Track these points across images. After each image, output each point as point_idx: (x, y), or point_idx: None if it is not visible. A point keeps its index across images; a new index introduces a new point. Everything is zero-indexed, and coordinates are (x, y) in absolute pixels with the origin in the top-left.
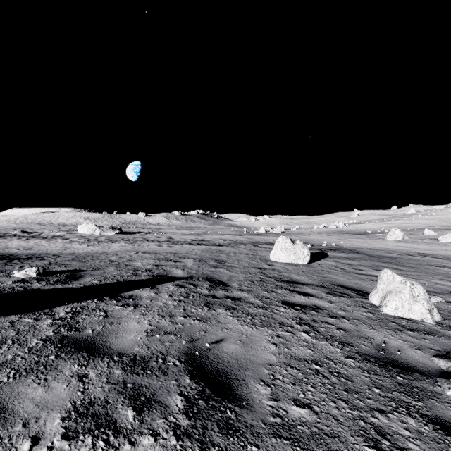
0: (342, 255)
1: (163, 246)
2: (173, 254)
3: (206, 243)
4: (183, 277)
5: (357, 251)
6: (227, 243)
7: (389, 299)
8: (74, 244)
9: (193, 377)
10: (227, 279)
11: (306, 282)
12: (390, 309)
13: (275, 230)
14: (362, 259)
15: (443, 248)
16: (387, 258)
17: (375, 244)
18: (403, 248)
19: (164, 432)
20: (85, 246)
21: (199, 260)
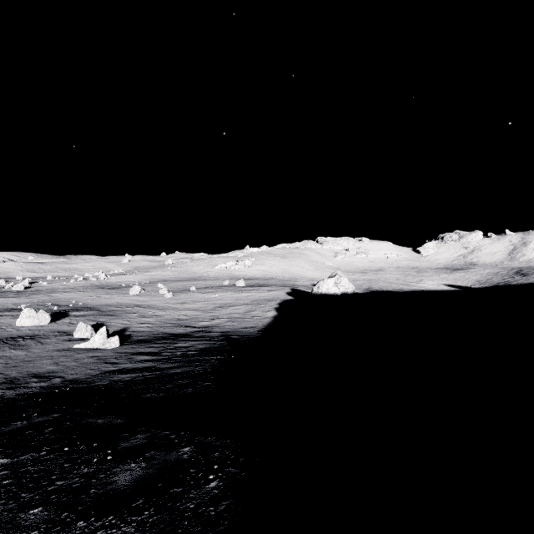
0: (80, 313)
1: None
2: None
3: None
4: None
5: (95, 308)
6: None
7: (77, 333)
8: None
9: (1, 359)
10: None
11: (44, 334)
12: (77, 336)
13: (14, 286)
14: (92, 315)
15: (155, 299)
16: (111, 311)
17: (115, 300)
18: (131, 301)
19: (1, 362)
20: None
21: None
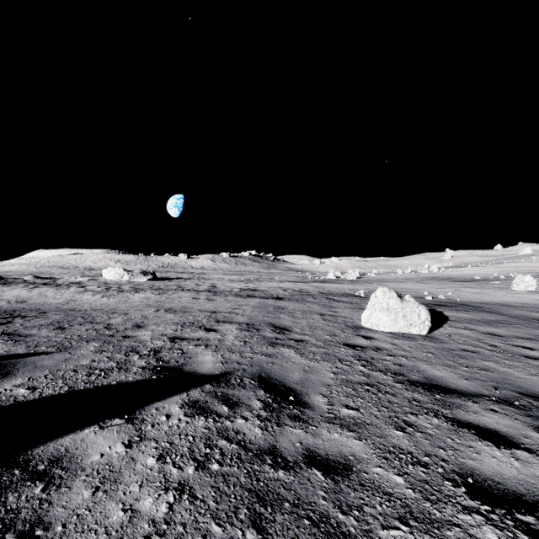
0: (469, 316)
1: (199, 300)
2: (209, 314)
3: (260, 294)
4: (212, 374)
5: (485, 308)
6: (289, 294)
7: None
8: (86, 294)
9: None
10: (301, 380)
11: (464, 389)
12: None
13: (348, 275)
14: (509, 324)
15: None
16: None
17: (501, 297)
18: None
19: None
20: (98, 297)
21: (247, 327)
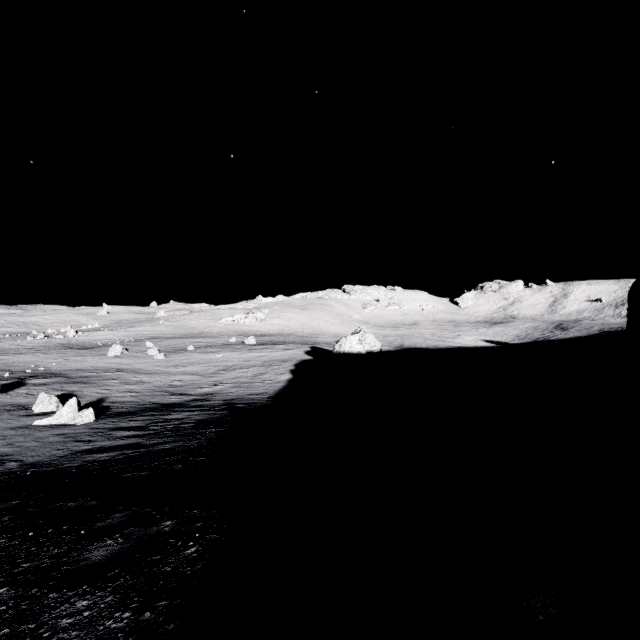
0: (42, 381)
1: None
2: None
3: None
4: None
5: (62, 374)
6: None
7: (38, 406)
8: None
9: None
10: None
11: None
12: (38, 410)
13: None
14: (58, 383)
15: (142, 361)
16: (84, 378)
17: (89, 363)
18: (111, 365)
19: None
20: None
21: None
